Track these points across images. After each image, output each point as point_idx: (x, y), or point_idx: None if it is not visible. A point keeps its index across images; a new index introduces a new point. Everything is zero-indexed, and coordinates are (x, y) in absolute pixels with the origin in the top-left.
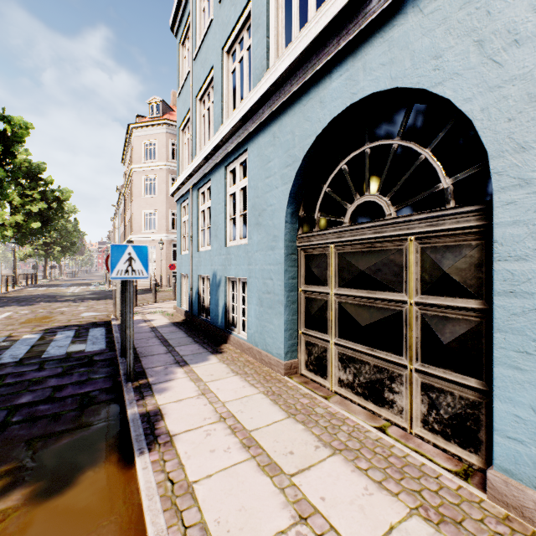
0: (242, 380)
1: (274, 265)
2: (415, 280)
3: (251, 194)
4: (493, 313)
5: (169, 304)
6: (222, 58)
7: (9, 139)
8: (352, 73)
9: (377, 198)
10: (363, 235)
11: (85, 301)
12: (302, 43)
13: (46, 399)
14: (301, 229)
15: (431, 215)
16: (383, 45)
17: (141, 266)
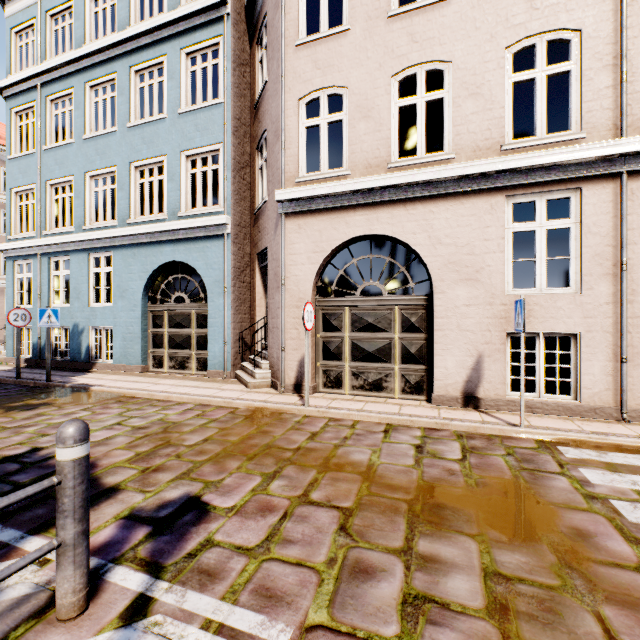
0: (119, 375)
1: (135, 319)
2: (195, 324)
3: (117, 279)
4: (208, 332)
5: None
6: (85, 177)
7: None
8: (174, 249)
9: (184, 296)
10: (178, 308)
11: None
12: (153, 229)
13: None
14: (150, 302)
15: (199, 305)
16: (184, 247)
17: (55, 320)
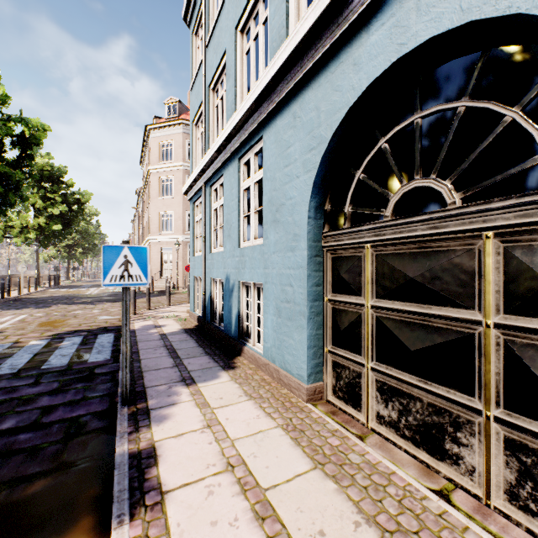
0: (256, 407)
1: (294, 270)
2: (495, 292)
3: (267, 187)
4: None
5: (183, 307)
6: (235, 38)
7: (27, 141)
8: (399, 17)
9: (433, 182)
10: (412, 232)
11: (101, 303)
12: None
13: (30, 424)
14: (326, 226)
15: (525, 201)
16: None
17: (139, 271)
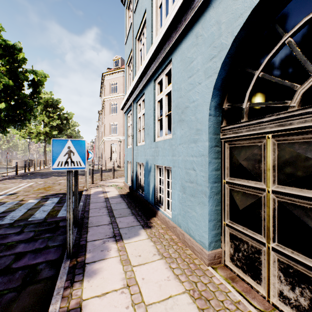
0: (167, 267)
1: (196, 157)
2: None
3: (175, 96)
4: None
5: (121, 179)
6: None
7: (36, 84)
8: None
9: None
10: None
11: None
12: None
13: (3, 269)
14: (224, 122)
15: None
16: None
17: (79, 158)
